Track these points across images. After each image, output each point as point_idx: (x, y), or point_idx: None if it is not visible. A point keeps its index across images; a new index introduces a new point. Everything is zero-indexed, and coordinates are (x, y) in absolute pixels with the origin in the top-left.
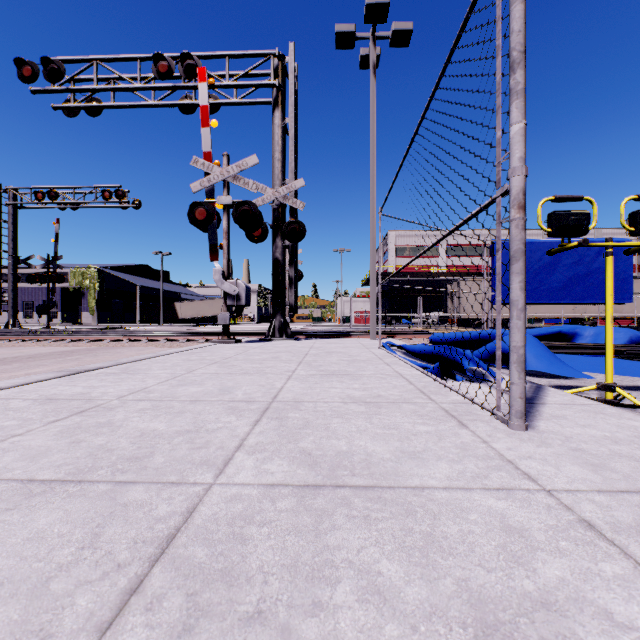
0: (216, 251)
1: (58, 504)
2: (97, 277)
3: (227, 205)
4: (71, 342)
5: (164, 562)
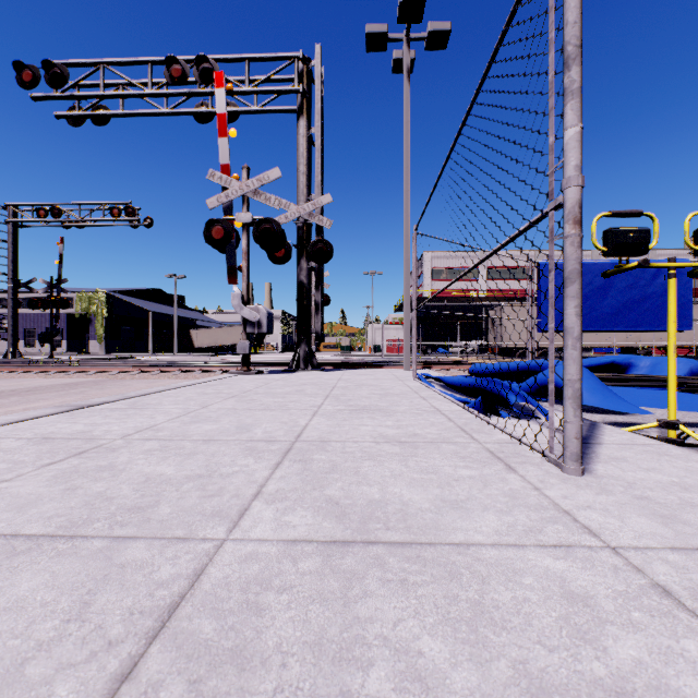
0: (235, 273)
1: (44, 565)
2: (105, 302)
3: (247, 223)
4: (76, 373)
5: (164, 639)
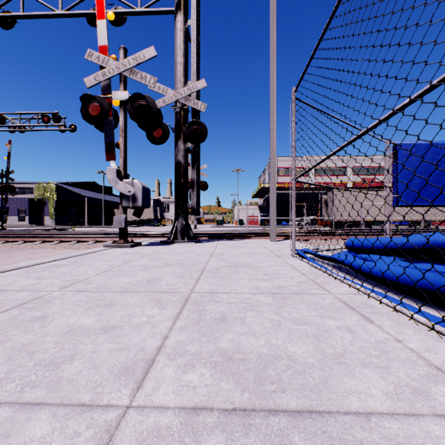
0: (112, 150)
1: None
2: (55, 190)
3: (123, 101)
4: None
5: None
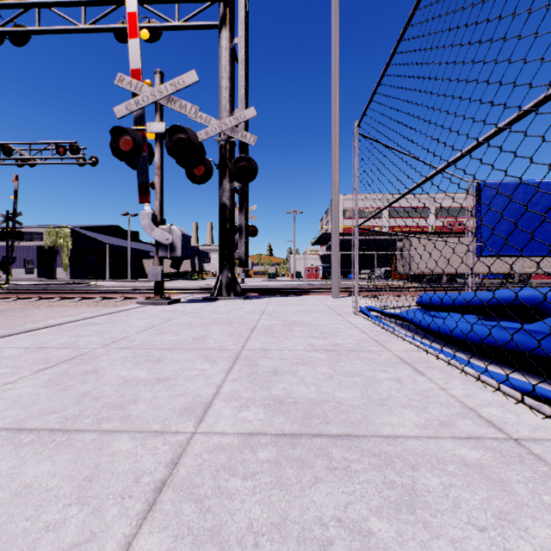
0: (146, 191)
1: None
2: (70, 236)
3: (160, 134)
4: None
5: None
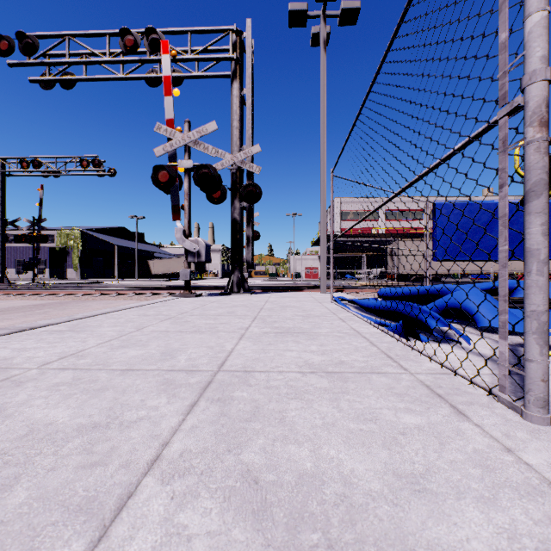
0: (178, 211)
1: None
2: (80, 238)
3: (188, 168)
4: (47, 296)
5: None
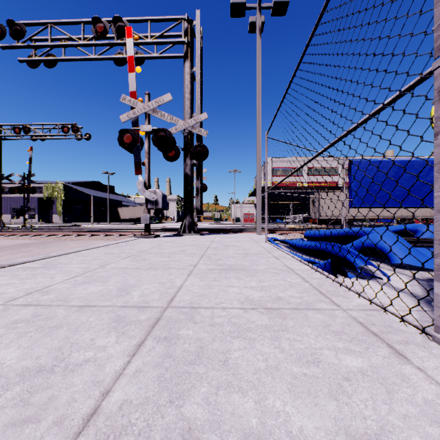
0: (140, 167)
1: None
2: (63, 190)
3: (148, 132)
4: (33, 236)
5: None
